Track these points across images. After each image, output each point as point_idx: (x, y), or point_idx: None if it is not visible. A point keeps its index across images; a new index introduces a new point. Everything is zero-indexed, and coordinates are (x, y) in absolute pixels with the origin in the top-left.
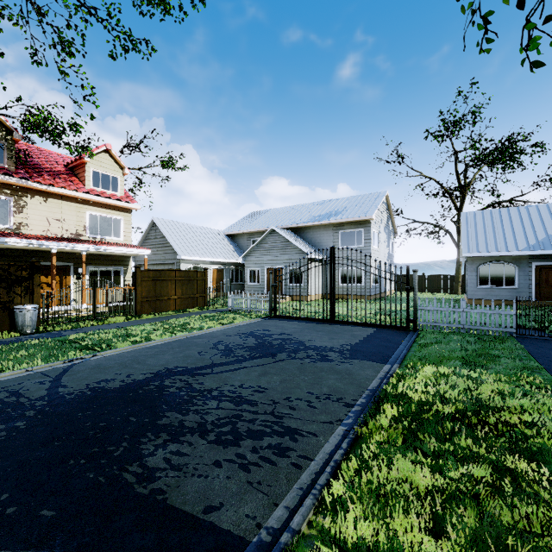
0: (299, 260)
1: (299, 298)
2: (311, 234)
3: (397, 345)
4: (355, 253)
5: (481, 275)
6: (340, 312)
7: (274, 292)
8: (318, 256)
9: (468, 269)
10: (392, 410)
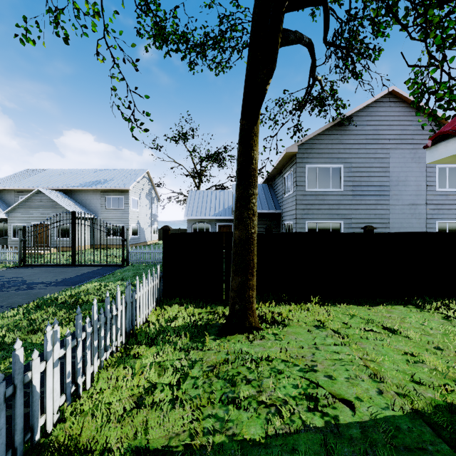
0: (47, 219)
1: (47, 250)
2: (82, 196)
3: (100, 275)
4: (118, 213)
5: (194, 230)
6: (89, 258)
7: (23, 246)
8: (63, 217)
9: (188, 226)
10: (33, 304)
